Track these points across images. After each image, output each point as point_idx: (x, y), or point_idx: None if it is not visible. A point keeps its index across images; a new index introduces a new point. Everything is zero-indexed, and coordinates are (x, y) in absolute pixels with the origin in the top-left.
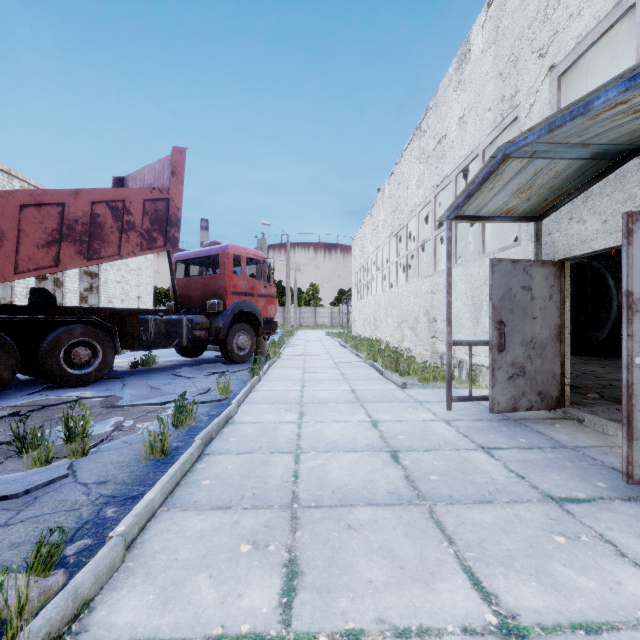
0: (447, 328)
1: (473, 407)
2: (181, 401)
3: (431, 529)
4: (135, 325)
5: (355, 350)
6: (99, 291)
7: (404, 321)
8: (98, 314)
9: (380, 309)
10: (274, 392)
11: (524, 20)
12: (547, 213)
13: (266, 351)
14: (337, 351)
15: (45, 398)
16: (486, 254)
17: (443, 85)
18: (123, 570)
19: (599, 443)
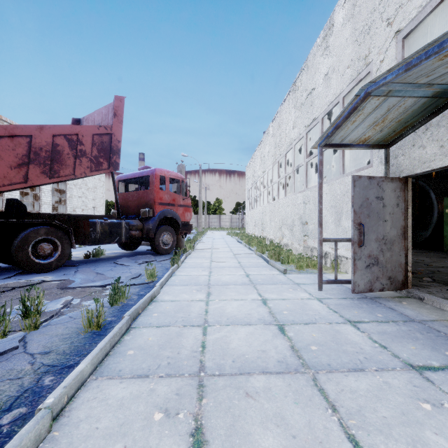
0: (319, 228)
1: (338, 288)
2: (116, 284)
3: (316, 396)
4: (86, 227)
5: (248, 245)
6: (66, 203)
7: (283, 224)
8: (59, 218)
9: (266, 216)
10: (189, 276)
11: None
12: (394, 141)
13: (184, 246)
14: (235, 246)
15: (16, 281)
16: (345, 174)
17: (313, 52)
18: (48, 440)
19: (439, 317)
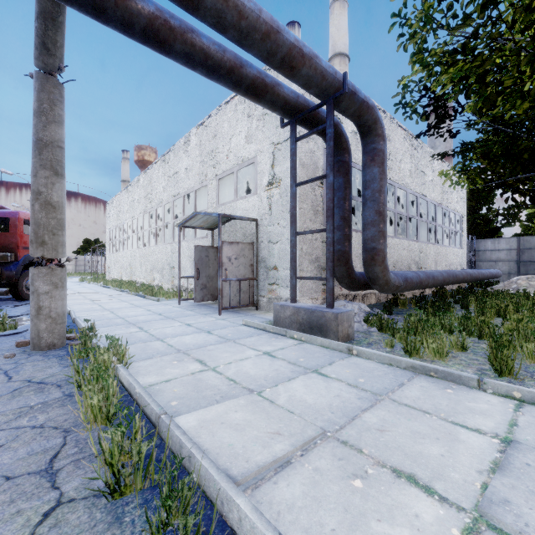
0: (179, 271)
1: (189, 303)
2: None
3: (173, 320)
4: None
5: (120, 288)
6: None
7: (155, 268)
8: None
9: (136, 260)
10: (84, 308)
11: (209, 148)
12: (215, 229)
13: None
14: (103, 290)
15: None
16: (197, 238)
17: (178, 145)
18: None
19: None
